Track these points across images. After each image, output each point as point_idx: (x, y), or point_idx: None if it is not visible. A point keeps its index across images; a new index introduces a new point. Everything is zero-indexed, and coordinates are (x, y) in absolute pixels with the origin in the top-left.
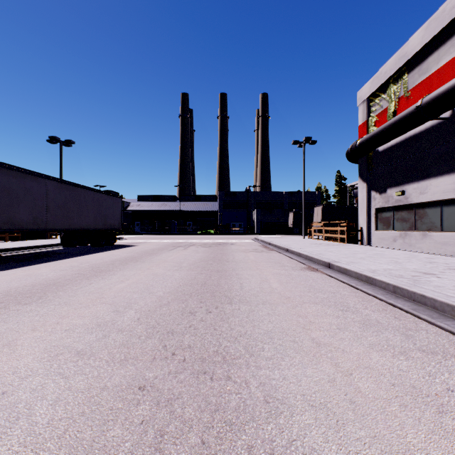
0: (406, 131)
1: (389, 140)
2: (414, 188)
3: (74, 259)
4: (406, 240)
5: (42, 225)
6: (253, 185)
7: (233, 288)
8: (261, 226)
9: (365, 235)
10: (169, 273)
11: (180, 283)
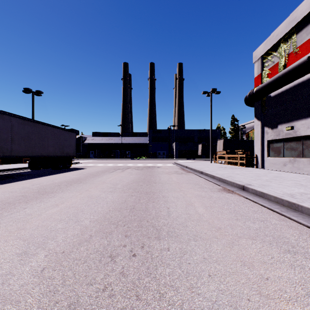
0: (296, 79)
1: (281, 86)
2: (302, 124)
3: (30, 180)
4: (295, 165)
5: (7, 153)
6: (173, 125)
7: (160, 214)
8: (179, 154)
9: (260, 161)
10: (103, 195)
11: (110, 207)
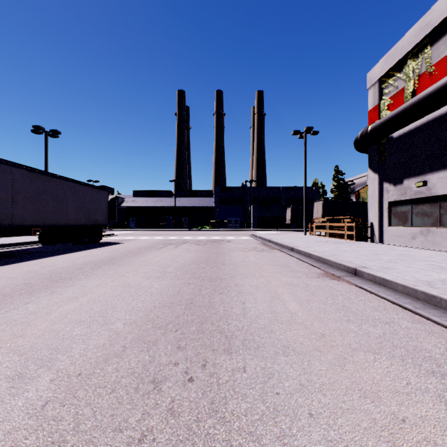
0: (431, 111)
1: (408, 123)
2: (440, 178)
3: (40, 260)
4: (428, 238)
5: (6, 220)
6: (249, 180)
7: (232, 312)
8: (258, 222)
9: (376, 232)
10: (146, 283)
11: (155, 302)
